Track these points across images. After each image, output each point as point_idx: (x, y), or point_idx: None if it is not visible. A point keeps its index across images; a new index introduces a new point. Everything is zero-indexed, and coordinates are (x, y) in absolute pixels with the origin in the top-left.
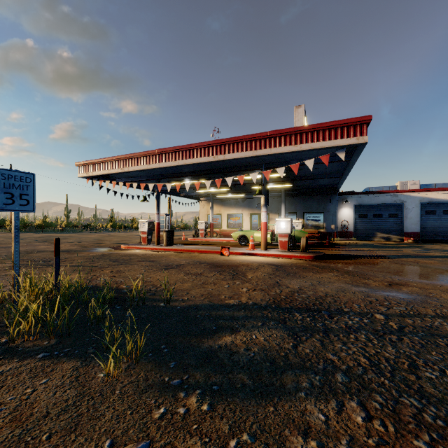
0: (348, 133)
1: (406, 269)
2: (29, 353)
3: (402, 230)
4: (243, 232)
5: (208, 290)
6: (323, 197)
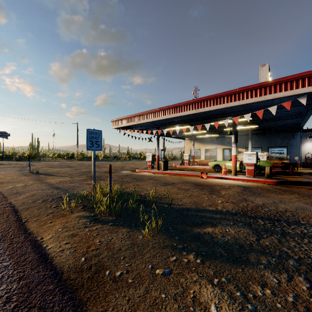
0: (309, 82)
1: None
2: (105, 222)
3: None
4: (217, 162)
5: (194, 200)
6: (287, 134)
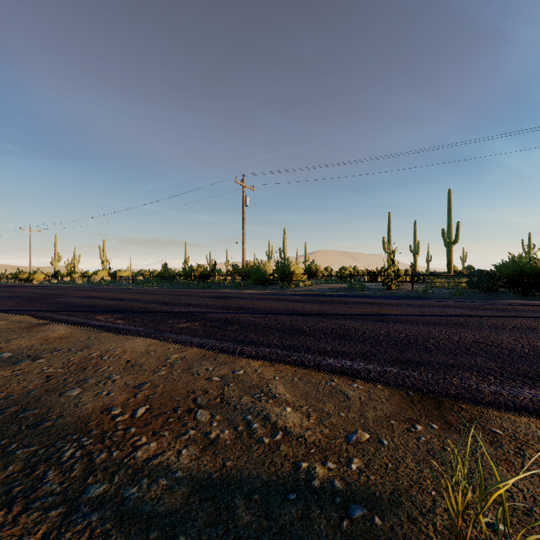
0: None
1: None
2: None
3: None
4: None
5: None
6: None
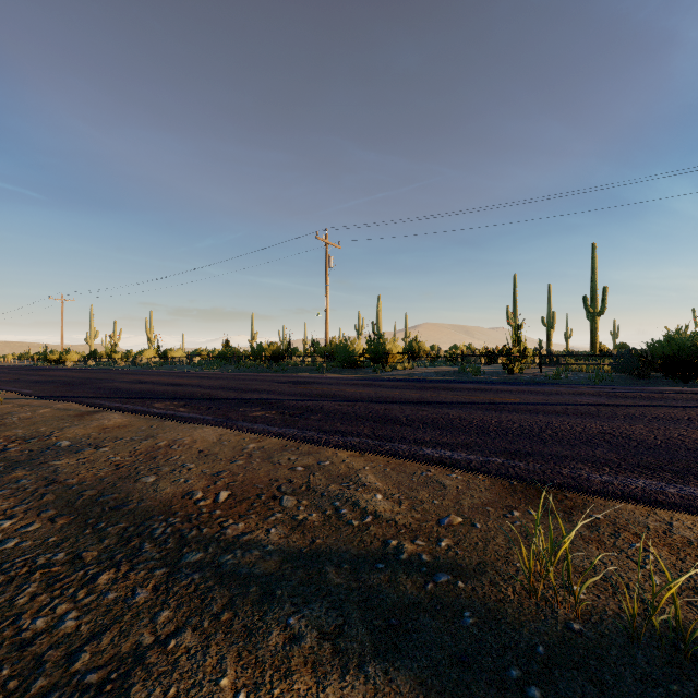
0: None
1: None
2: None
3: None
4: None
5: None
6: None
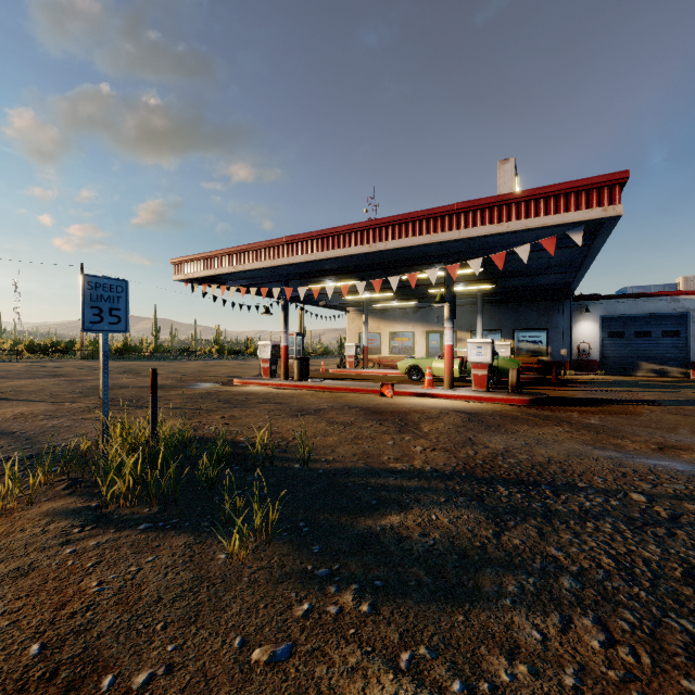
0: (588, 201)
1: (691, 424)
2: (127, 523)
3: (687, 358)
4: (415, 360)
5: (364, 448)
6: (547, 305)
